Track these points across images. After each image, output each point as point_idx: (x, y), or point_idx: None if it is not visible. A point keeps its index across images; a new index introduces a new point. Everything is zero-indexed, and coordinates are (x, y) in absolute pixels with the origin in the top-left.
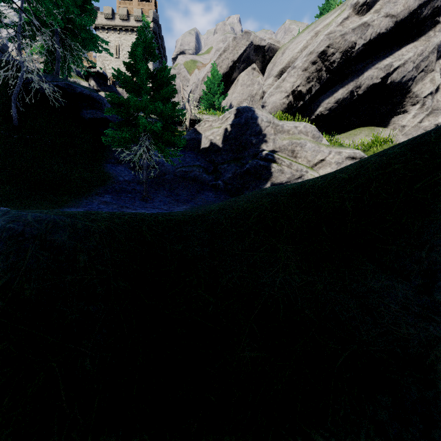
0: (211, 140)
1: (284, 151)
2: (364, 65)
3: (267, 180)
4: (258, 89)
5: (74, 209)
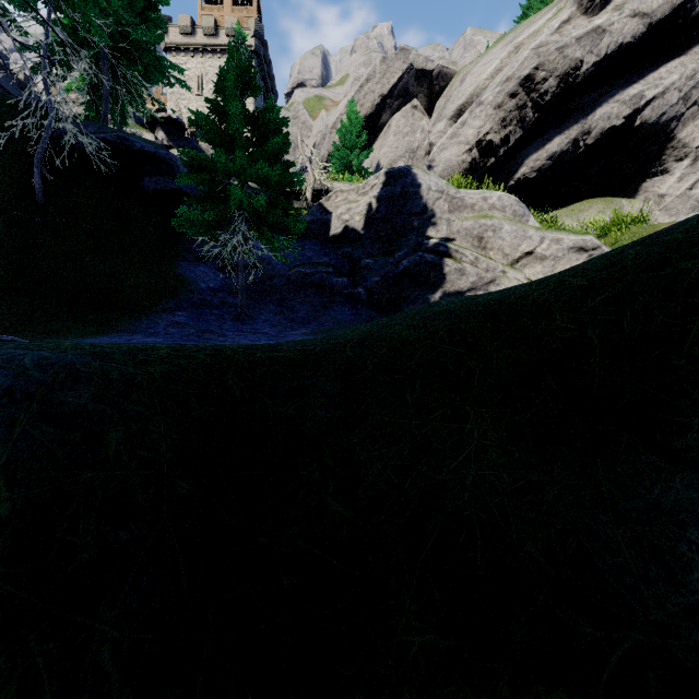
0: (346, 222)
1: (465, 238)
2: (597, 97)
3: (438, 286)
4: (421, 139)
5: (127, 335)
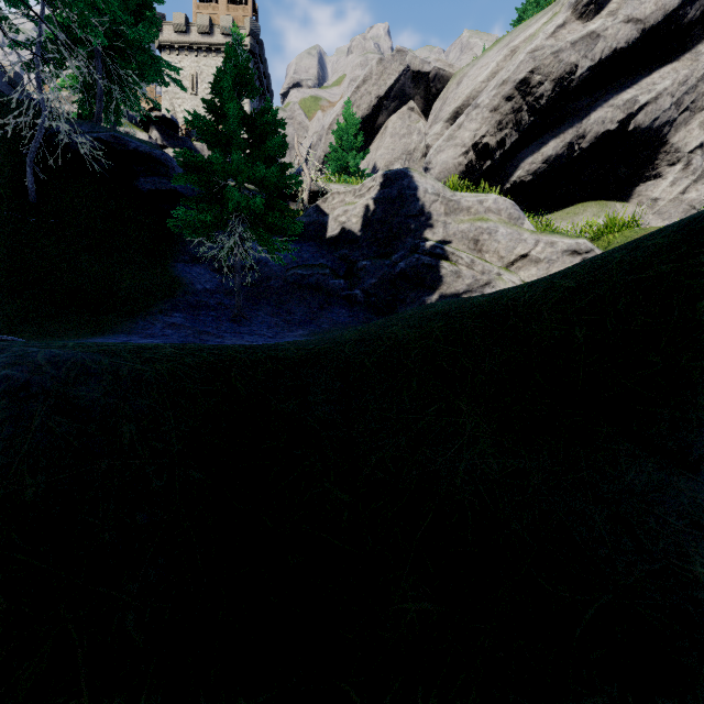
0: (343, 224)
1: (461, 241)
2: (591, 102)
3: (434, 288)
4: (418, 141)
5: (123, 336)
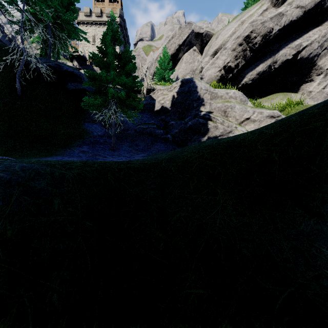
0: (162, 104)
1: (218, 112)
2: (280, 45)
3: (205, 134)
4: (197, 65)
5: (60, 156)
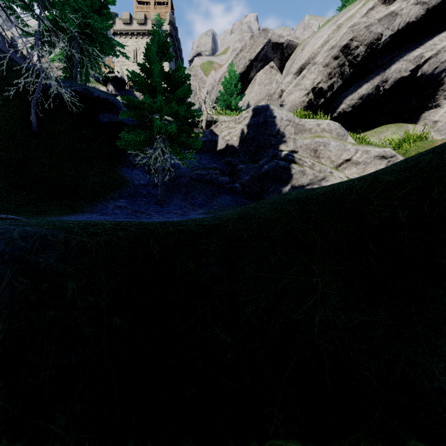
0: (227, 141)
1: (305, 151)
2: (392, 58)
3: (288, 182)
4: (276, 87)
5: (88, 214)
